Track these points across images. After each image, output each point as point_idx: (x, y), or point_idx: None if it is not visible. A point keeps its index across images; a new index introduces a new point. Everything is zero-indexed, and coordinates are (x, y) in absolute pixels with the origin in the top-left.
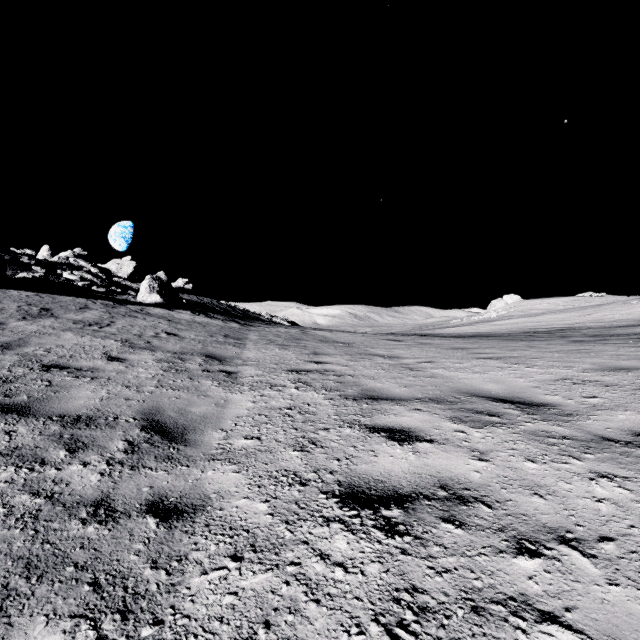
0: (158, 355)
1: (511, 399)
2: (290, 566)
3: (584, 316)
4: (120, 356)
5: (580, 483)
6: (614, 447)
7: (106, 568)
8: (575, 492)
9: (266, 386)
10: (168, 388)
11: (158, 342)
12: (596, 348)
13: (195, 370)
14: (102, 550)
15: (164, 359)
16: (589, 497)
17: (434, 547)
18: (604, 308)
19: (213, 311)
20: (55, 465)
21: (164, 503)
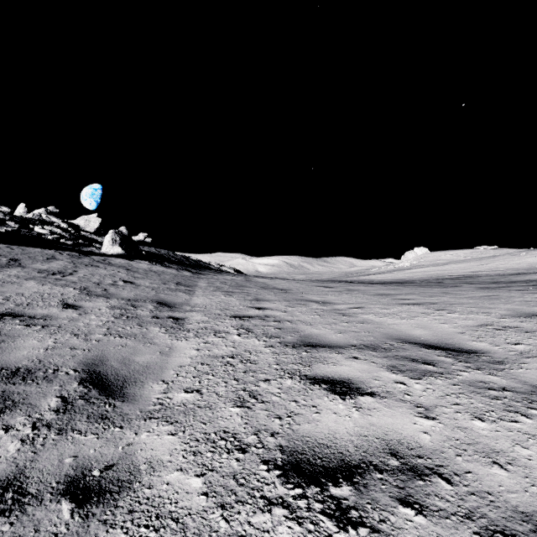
0: (112, 302)
1: (441, 345)
2: None
3: (481, 265)
4: (76, 303)
5: None
6: None
7: None
8: (536, 460)
9: (210, 333)
10: (116, 336)
11: (114, 290)
12: (503, 294)
13: (145, 317)
14: None
15: (117, 306)
16: None
17: None
18: (498, 259)
19: (169, 261)
20: None
21: (86, 479)
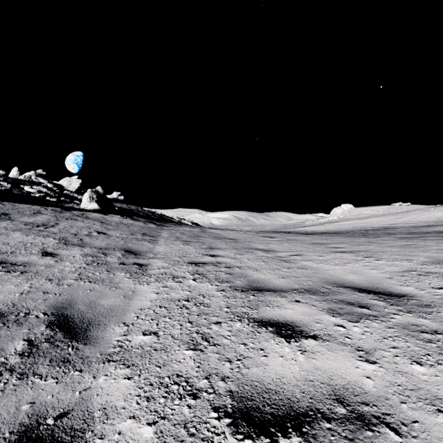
0: (86, 250)
1: (372, 289)
2: None
3: (397, 219)
4: (54, 252)
5: None
6: None
7: None
8: None
9: (169, 277)
10: (86, 281)
11: (89, 239)
12: (420, 243)
13: (113, 263)
14: None
15: (90, 254)
16: None
17: None
18: (411, 213)
19: (137, 215)
20: None
21: (39, 428)
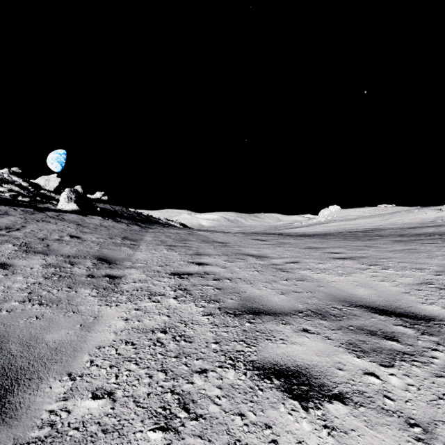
0: (49, 259)
1: (391, 309)
2: None
3: (384, 220)
4: (7, 262)
5: None
6: None
7: None
8: None
9: (145, 295)
10: (35, 302)
11: (57, 245)
12: (421, 248)
13: (79, 276)
14: None
15: (53, 264)
16: None
17: None
18: (396, 215)
19: (121, 216)
20: None
21: None
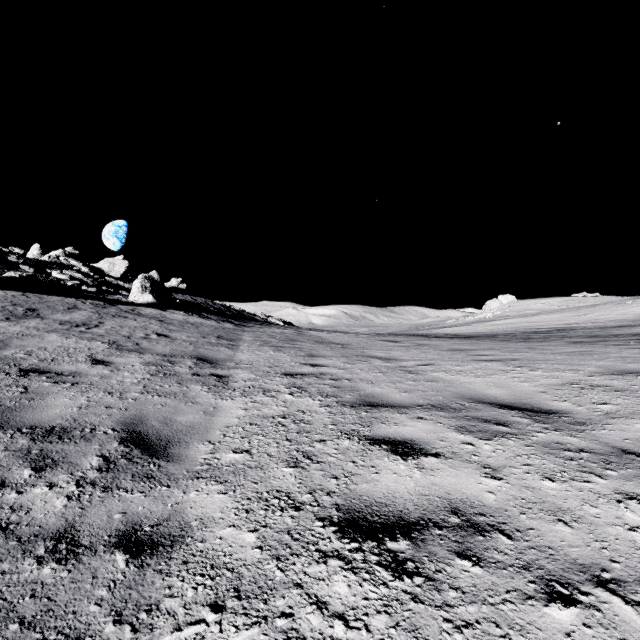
0: (146, 358)
1: (518, 405)
2: (280, 619)
3: (579, 316)
4: (106, 359)
5: (607, 506)
6: (637, 462)
7: (58, 624)
8: (604, 518)
9: (259, 391)
10: (154, 394)
11: (147, 344)
12: (598, 350)
13: (184, 374)
14: (57, 599)
15: (152, 362)
16: (620, 524)
17: (450, 591)
18: (598, 308)
19: (207, 311)
20: (16, 487)
21: (137, 534)
